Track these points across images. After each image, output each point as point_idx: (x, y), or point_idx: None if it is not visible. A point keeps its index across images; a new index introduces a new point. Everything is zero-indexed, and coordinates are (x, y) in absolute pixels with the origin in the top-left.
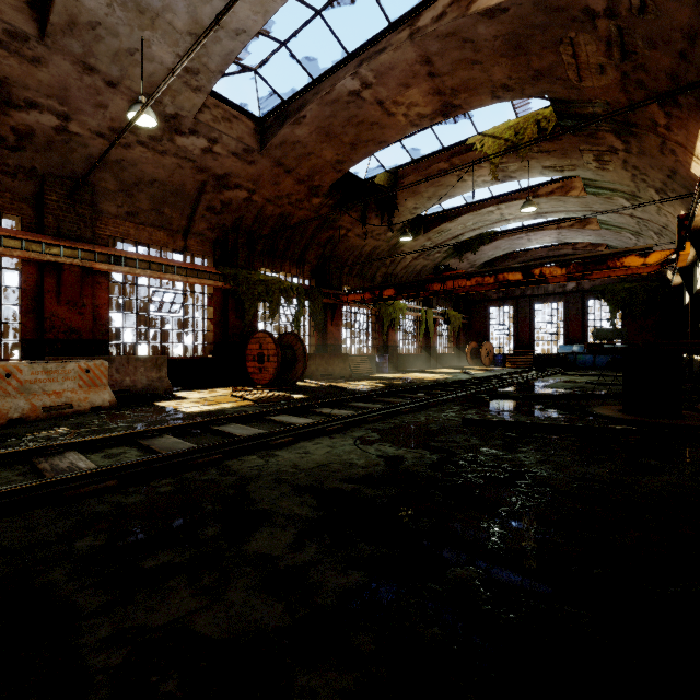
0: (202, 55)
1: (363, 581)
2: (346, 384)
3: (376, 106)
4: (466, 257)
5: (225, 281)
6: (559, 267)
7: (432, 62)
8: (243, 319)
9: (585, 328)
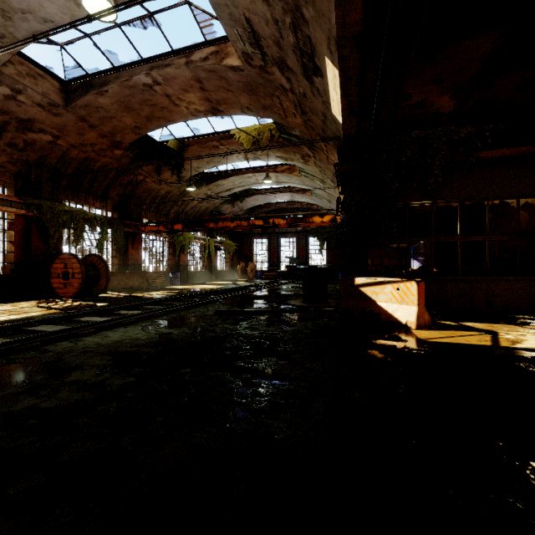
0: (9, 25)
1: (134, 380)
2: (143, 294)
3: (165, 97)
4: (237, 204)
5: (29, 209)
6: (283, 219)
7: (202, 82)
8: (47, 243)
9: (308, 254)
